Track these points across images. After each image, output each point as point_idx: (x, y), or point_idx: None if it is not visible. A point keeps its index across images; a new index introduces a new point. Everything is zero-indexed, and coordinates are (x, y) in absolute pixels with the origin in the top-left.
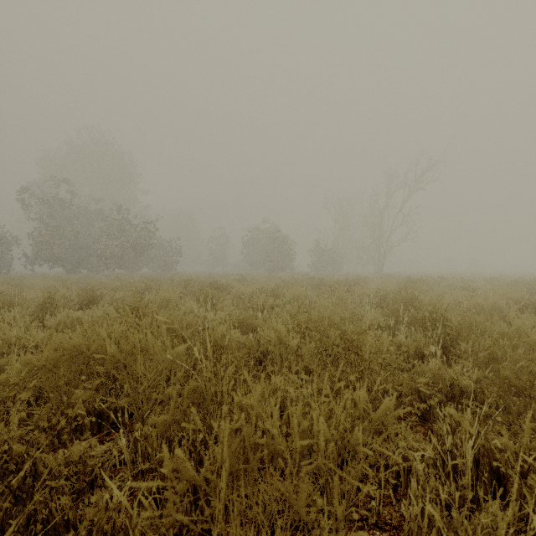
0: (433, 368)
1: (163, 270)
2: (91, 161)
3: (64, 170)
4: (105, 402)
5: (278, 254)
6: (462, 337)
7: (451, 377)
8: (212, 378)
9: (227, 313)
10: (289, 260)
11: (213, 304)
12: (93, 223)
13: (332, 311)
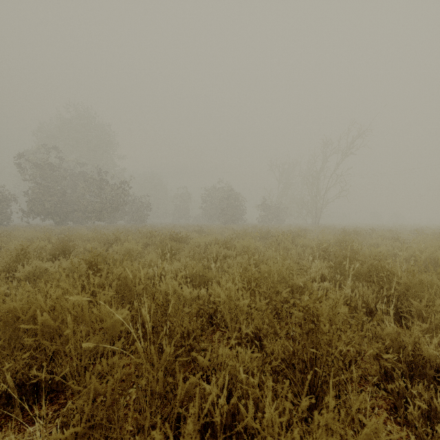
0: (390, 332)
1: (136, 222)
2: (77, 132)
3: (55, 140)
4: (40, 372)
5: (231, 208)
6: (411, 293)
7: (412, 344)
8: (145, 364)
9: (183, 264)
10: (240, 214)
11: (173, 254)
12: (78, 183)
13: (281, 268)
